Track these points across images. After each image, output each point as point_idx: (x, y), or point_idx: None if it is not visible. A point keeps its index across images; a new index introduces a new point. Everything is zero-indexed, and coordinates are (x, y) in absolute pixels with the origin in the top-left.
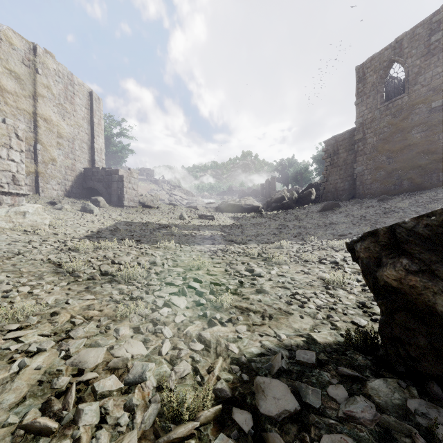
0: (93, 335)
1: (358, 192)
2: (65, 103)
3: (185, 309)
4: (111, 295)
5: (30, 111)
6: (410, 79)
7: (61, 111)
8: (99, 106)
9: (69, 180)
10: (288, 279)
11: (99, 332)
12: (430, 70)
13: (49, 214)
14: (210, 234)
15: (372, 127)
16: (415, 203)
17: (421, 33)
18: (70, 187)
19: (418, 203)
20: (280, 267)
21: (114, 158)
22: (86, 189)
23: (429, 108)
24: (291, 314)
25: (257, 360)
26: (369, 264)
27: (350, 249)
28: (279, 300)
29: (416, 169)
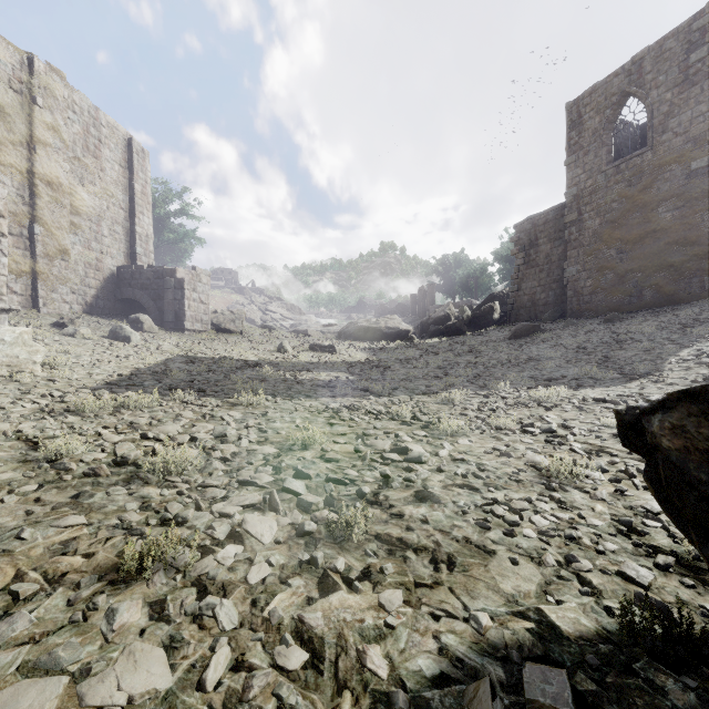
0: (51, 630)
1: (570, 308)
2: (84, 157)
3: (272, 544)
4: (122, 512)
5: (23, 168)
6: (655, 123)
7: (78, 169)
8: (143, 163)
9: (92, 286)
10: (473, 467)
11: (68, 621)
12: (689, 109)
13: (50, 343)
14: (329, 379)
15: (592, 202)
16: (667, 325)
17: (674, 48)
18: (94, 299)
19: (672, 325)
20: (455, 441)
21: (172, 251)
22: (121, 301)
23: (687, 170)
24: (491, 554)
25: (434, 700)
26: (685, 464)
27: (626, 425)
28: (462, 518)
29: (665, 270)
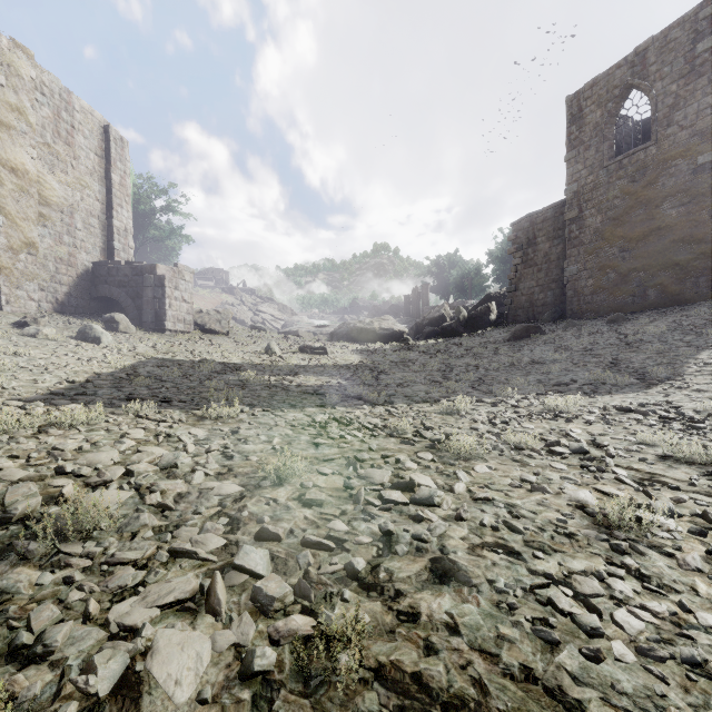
0: None
1: (570, 309)
2: (55, 143)
3: (192, 705)
4: None
5: None
6: (659, 116)
7: (48, 156)
8: (122, 152)
9: (63, 283)
10: (503, 511)
11: None
12: (696, 101)
13: (2, 345)
14: (318, 384)
15: (593, 199)
16: (678, 326)
17: (680, 38)
18: (66, 296)
19: (683, 326)
20: (470, 468)
21: (159, 249)
22: (96, 299)
23: (693, 165)
24: (575, 711)
25: None
26: None
27: None
28: (509, 619)
29: (670, 269)
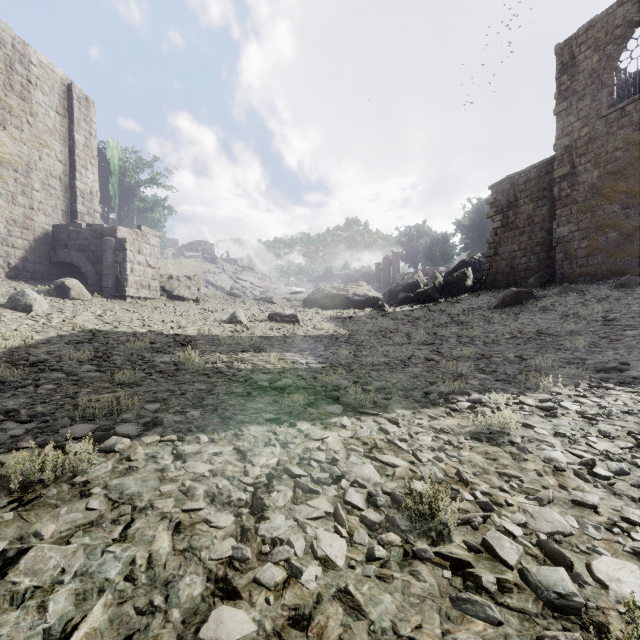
0: None
1: (560, 273)
2: (7, 96)
3: None
4: None
5: None
6: None
7: None
8: (87, 112)
9: (17, 246)
10: None
11: None
12: None
13: None
14: (280, 366)
15: (589, 152)
16: None
17: None
18: (21, 261)
19: None
20: None
21: (145, 221)
22: (57, 265)
23: None
24: None
25: None
26: None
27: None
28: None
29: None
